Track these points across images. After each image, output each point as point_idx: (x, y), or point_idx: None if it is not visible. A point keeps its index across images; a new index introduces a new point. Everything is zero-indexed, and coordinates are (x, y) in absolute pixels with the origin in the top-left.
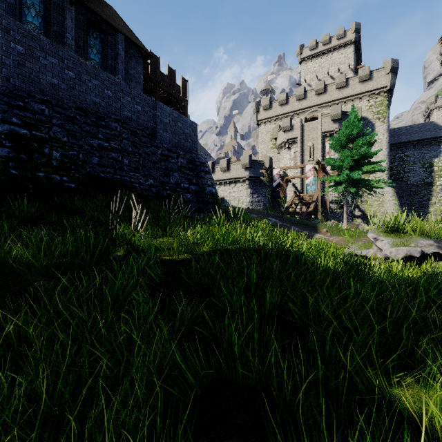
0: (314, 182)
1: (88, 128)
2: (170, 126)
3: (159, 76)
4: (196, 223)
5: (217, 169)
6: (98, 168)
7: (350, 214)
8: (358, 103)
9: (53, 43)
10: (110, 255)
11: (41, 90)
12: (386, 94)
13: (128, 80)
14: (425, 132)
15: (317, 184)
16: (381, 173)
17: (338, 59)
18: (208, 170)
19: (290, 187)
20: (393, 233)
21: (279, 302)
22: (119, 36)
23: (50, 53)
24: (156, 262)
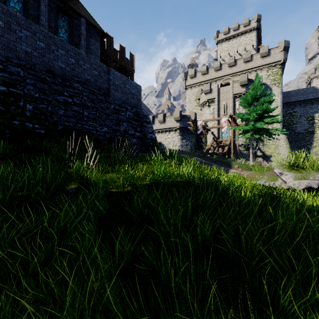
0: (227, 131)
1: (56, 87)
2: (121, 87)
3: (113, 51)
4: (139, 161)
5: (156, 121)
6: (63, 118)
7: (254, 154)
8: (260, 73)
9: (27, 20)
10: (65, 188)
11: (17, 56)
12: (280, 66)
13: (89, 53)
14: (309, 94)
15: (229, 132)
16: (276, 124)
17: (245, 41)
18: (149, 121)
19: (209, 134)
20: (294, 169)
21: (211, 232)
22: (82, 20)
23: (24, 27)
24: (104, 194)
